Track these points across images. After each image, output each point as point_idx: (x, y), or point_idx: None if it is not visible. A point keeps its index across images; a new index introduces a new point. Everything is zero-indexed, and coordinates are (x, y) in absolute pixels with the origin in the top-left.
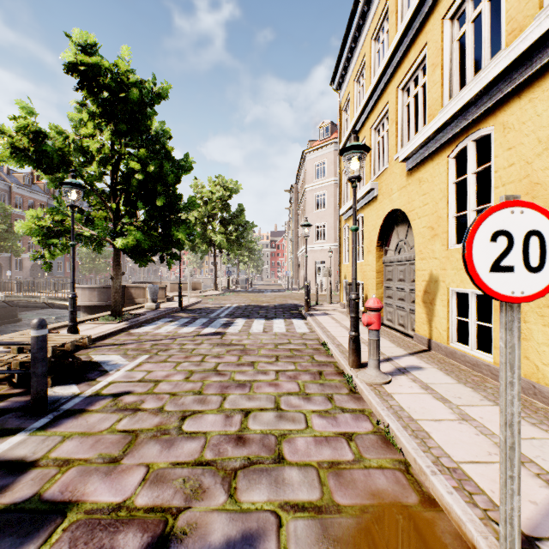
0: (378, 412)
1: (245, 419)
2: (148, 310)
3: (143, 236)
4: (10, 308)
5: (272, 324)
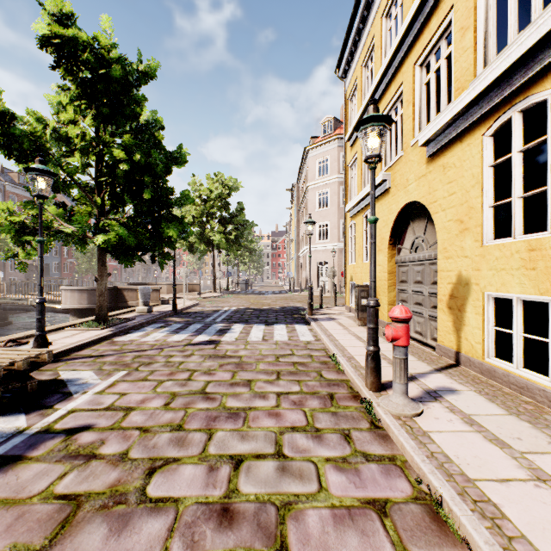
0: (417, 464)
1: (235, 473)
2: (139, 314)
3: (128, 232)
4: None
5: (272, 331)
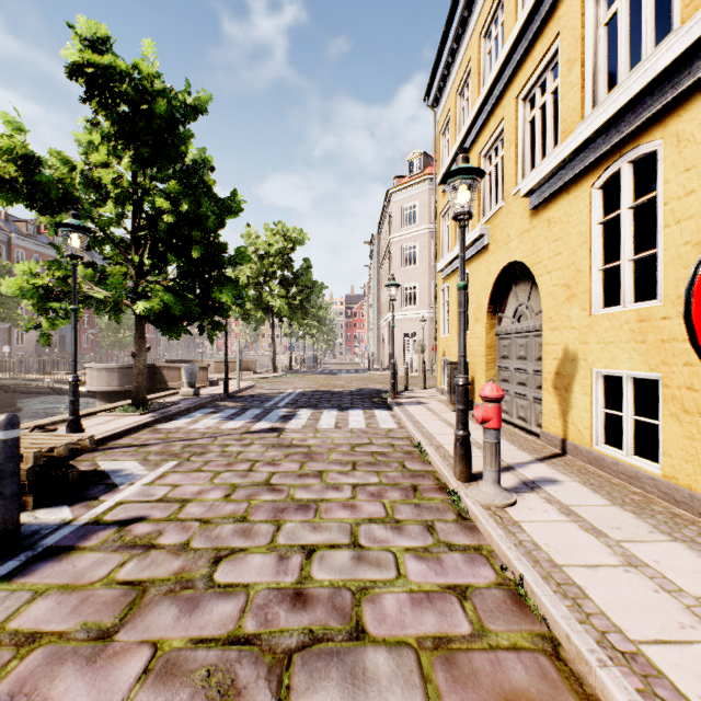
0: (503, 552)
1: (308, 561)
2: (184, 397)
3: (173, 298)
4: (7, 394)
5: (347, 417)
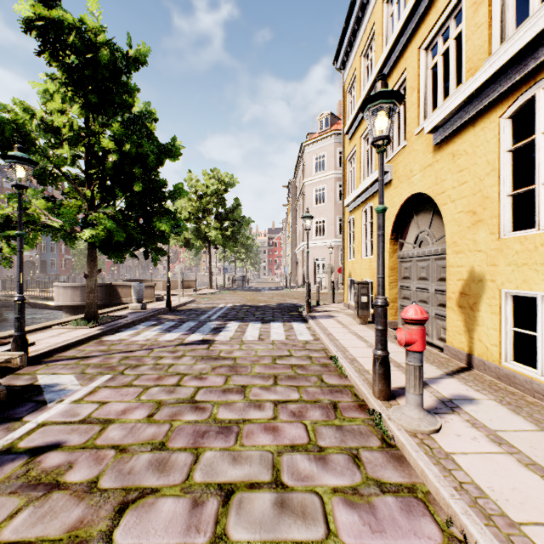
0: (444, 499)
1: (224, 510)
2: (132, 311)
3: (116, 226)
4: None
5: (269, 329)
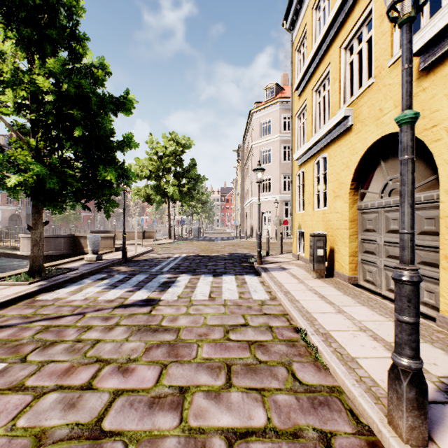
0: None
1: None
2: (87, 262)
3: (49, 172)
4: None
5: (221, 284)
